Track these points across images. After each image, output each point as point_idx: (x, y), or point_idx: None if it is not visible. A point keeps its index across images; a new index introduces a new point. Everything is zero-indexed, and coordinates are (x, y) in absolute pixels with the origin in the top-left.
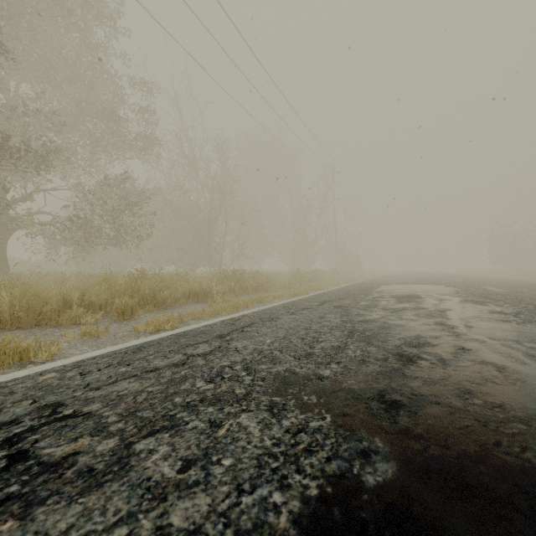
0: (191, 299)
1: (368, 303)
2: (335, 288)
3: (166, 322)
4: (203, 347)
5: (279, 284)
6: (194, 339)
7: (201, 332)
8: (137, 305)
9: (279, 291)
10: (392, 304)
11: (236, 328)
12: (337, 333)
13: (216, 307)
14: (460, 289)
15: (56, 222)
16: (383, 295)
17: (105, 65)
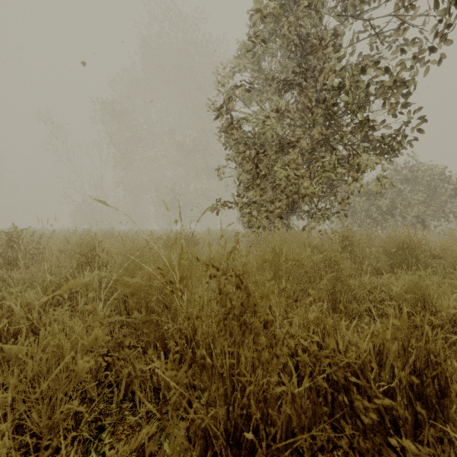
0: None
1: None
2: None
3: None
4: None
5: None
6: None
7: None
8: None
9: None
10: None
11: None
12: None
13: None
14: None
15: None
16: None
17: None
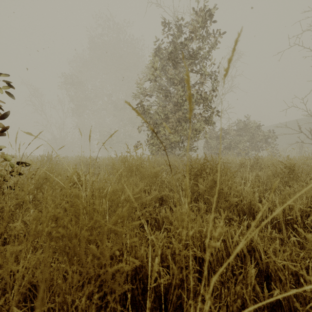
0: None
1: None
2: None
3: None
4: None
5: None
6: None
7: None
8: None
9: None
10: None
11: None
12: None
13: None
14: None
15: None
16: None
17: None
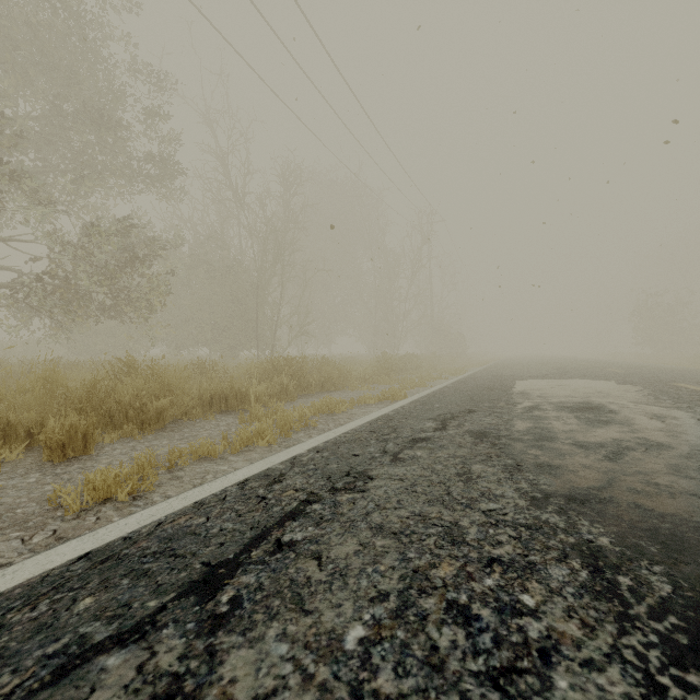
0: (215, 407)
1: (531, 425)
2: (444, 385)
3: (126, 480)
4: (109, 689)
5: (357, 377)
6: (122, 600)
7: (169, 541)
8: (109, 423)
9: (358, 389)
10: (580, 429)
11: (265, 526)
12: (560, 577)
13: (247, 431)
14: (649, 389)
15: (20, 283)
16: (537, 402)
17: (97, 50)
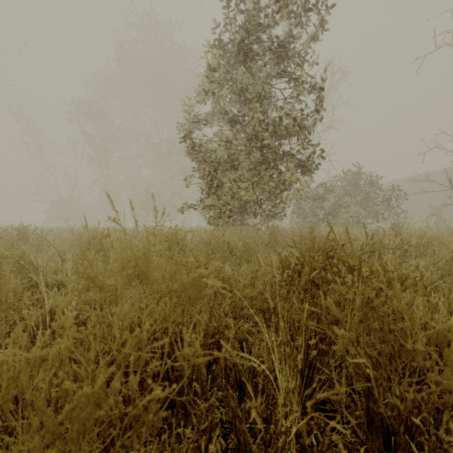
0: None
1: None
2: None
3: None
4: None
5: None
6: None
7: None
8: None
9: None
10: None
11: None
12: None
13: None
14: None
15: None
16: None
17: None
